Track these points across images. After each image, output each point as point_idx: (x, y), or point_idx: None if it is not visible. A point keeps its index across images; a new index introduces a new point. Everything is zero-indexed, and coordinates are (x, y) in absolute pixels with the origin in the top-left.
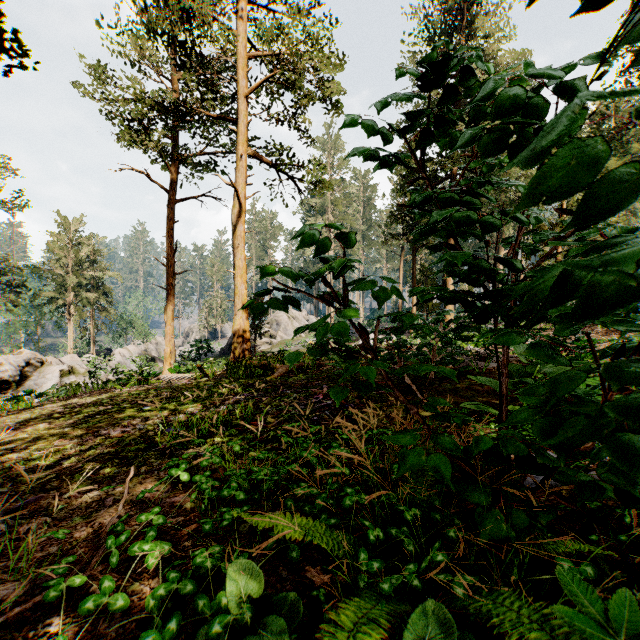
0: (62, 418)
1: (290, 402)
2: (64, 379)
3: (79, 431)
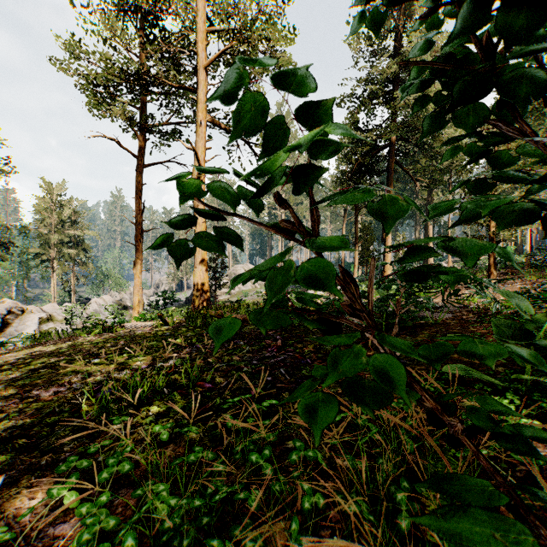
0: (6, 372)
1: (243, 356)
2: (43, 326)
3: (12, 390)
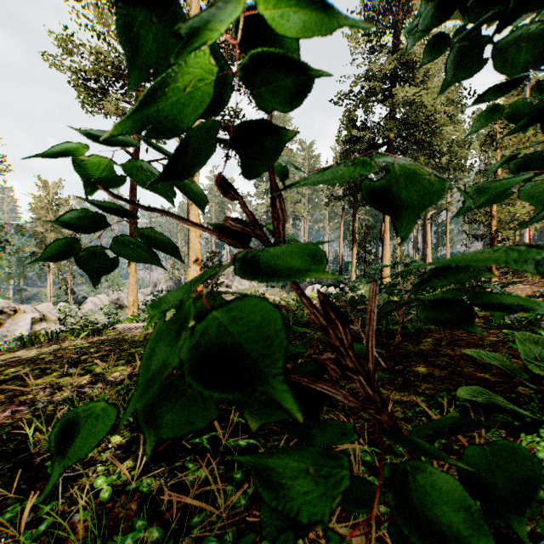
0: None
1: None
2: (36, 326)
3: None
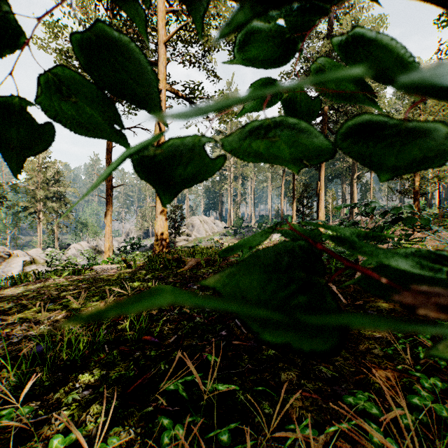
0: None
1: None
2: (27, 268)
3: None
